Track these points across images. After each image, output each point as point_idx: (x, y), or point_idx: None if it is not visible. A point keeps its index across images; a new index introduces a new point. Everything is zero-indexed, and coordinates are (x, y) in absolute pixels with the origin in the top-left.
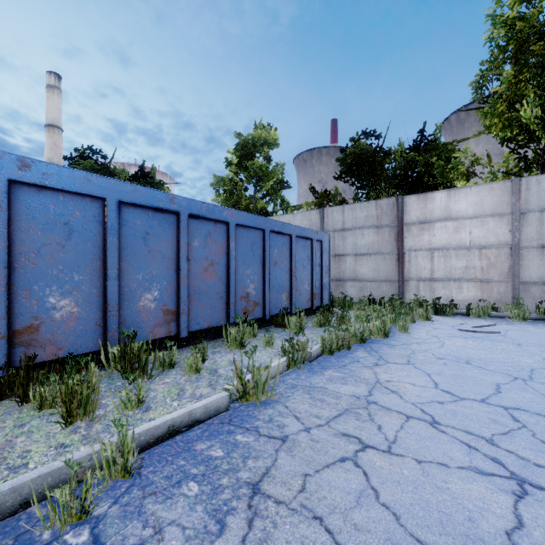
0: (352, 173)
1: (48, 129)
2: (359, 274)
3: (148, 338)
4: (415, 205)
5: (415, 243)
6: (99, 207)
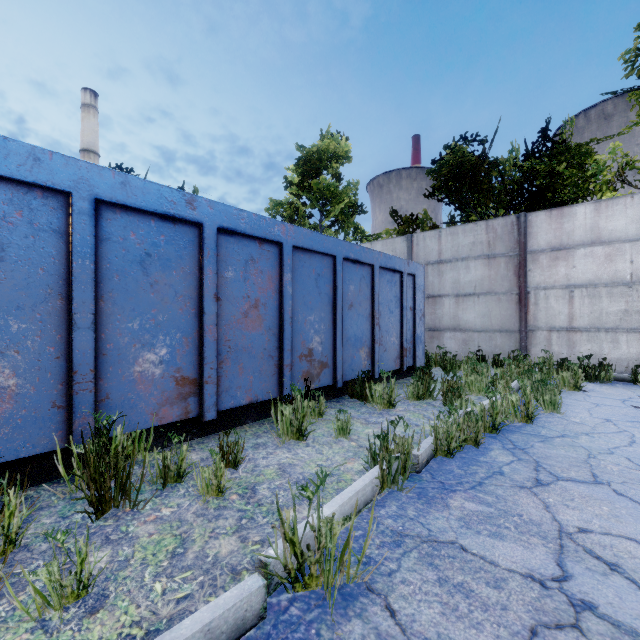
0: (448, 189)
1: (83, 154)
2: (462, 322)
3: (150, 424)
4: (544, 225)
5: (544, 278)
6: (59, 207)
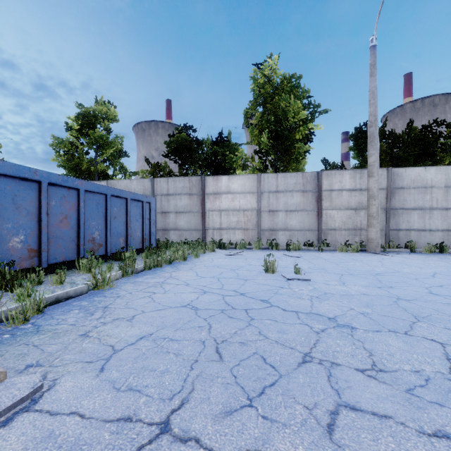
0: (176, 154)
1: None
2: (179, 226)
3: (16, 268)
4: (212, 183)
5: (212, 206)
6: None
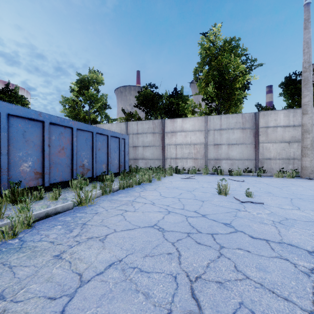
0: (143, 104)
1: None
2: (145, 156)
3: (25, 186)
4: (169, 124)
5: (169, 141)
6: None
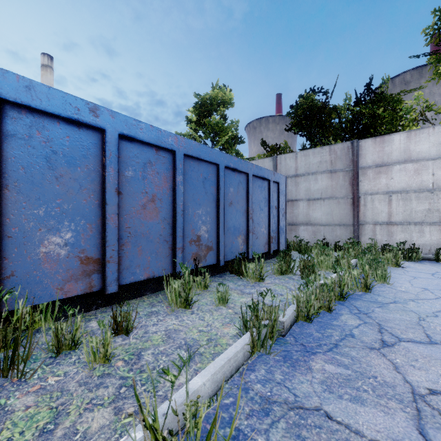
0: (302, 125)
1: None
2: (312, 218)
3: (55, 297)
4: (371, 149)
5: (371, 186)
6: None
